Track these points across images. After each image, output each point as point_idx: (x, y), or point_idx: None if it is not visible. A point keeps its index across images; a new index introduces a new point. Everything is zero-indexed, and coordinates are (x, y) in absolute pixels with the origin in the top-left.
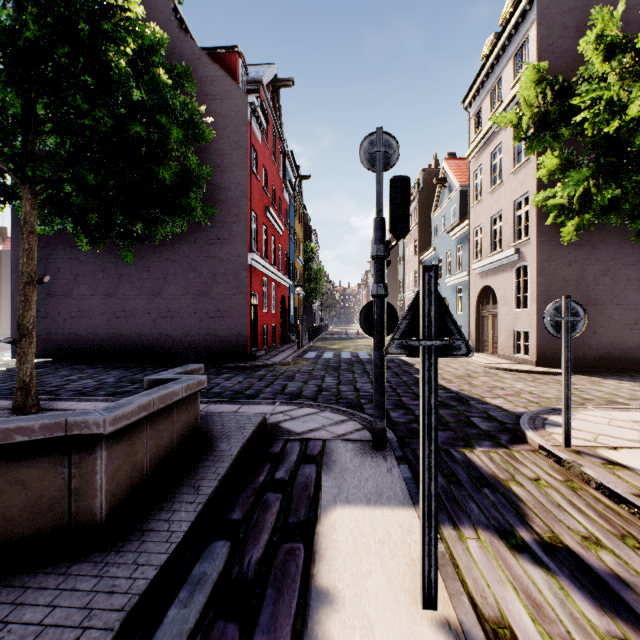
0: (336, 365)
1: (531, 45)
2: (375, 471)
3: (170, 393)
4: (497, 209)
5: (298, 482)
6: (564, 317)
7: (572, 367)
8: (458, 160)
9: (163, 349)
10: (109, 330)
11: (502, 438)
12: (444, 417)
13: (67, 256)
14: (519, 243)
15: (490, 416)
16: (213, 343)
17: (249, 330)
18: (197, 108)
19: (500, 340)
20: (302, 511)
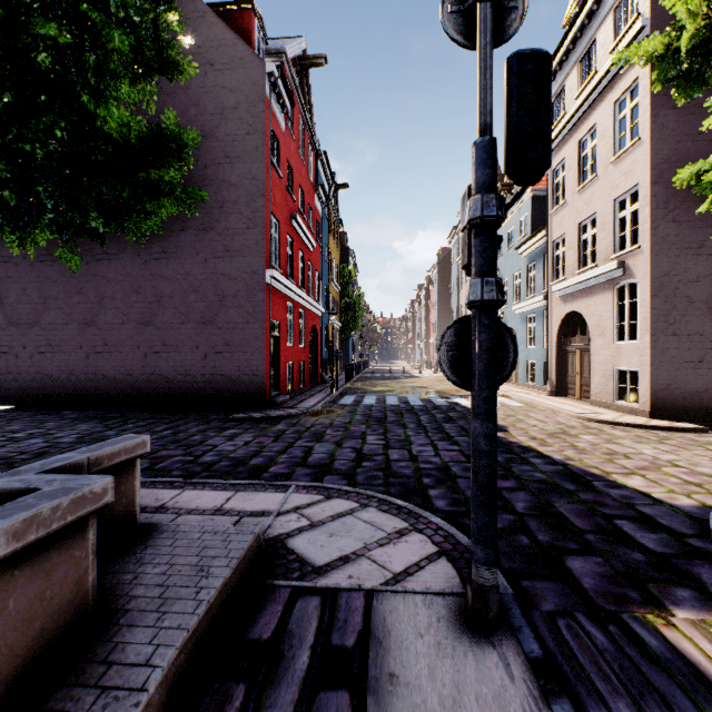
0: (381, 415)
1: None
2: None
3: None
4: (589, 212)
5: None
6: None
7: (701, 419)
8: None
9: (156, 393)
10: (87, 369)
11: (703, 578)
12: (568, 518)
13: (34, 274)
14: (623, 254)
15: (644, 516)
16: (220, 386)
17: (267, 369)
18: (163, 16)
19: (593, 382)
20: None
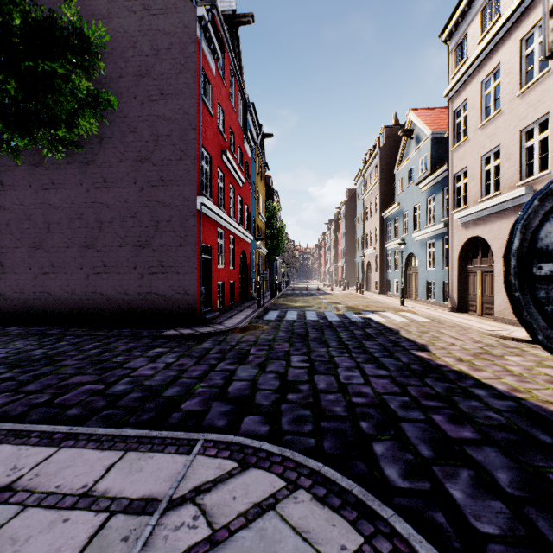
0: (302, 332)
1: None
2: None
3: None
4: (492, 145)
5: None
6: None
7: None
8: (426, 110)
9: (97, 310)
10: (36, 288)
11: None
12: None
13: None
14: (532, 180)
15: None
16: (155, 304)
17: (198, 288)
18: None
19: (497, 300)
20: None
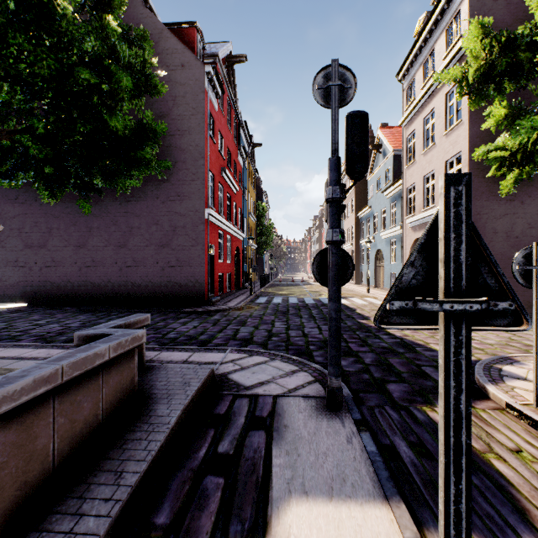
0: (285, 310)
1: (463, 17)
2: (333, 441)
3: (90, 356)
4: (430, 169)
5: (244, 458)
6: (536, 265)
7: None
8: (391, 128)
9: (128, 295)
10: (80, 278)
11: None
12: (394, 366)
13: (43, 211)
14: None
15: None
16: (173, 290)
17: (206, 278)
18: (149, 60)
19: None
20: (248, 509)
